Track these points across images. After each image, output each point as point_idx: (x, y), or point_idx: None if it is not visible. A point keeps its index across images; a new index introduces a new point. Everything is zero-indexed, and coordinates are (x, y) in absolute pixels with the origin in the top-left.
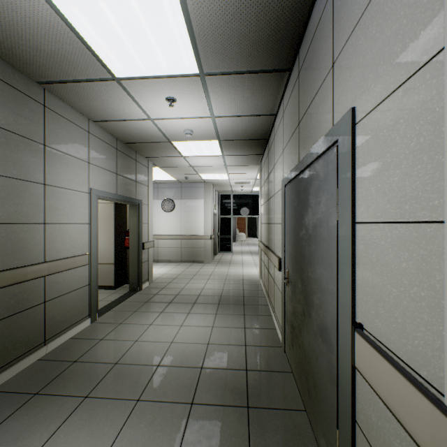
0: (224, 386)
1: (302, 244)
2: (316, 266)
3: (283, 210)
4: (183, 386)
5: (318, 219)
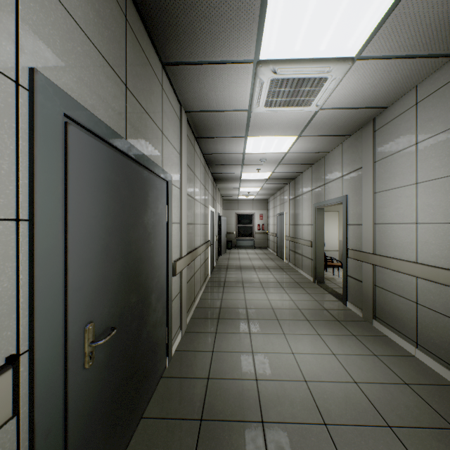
0: (228, 447)
1: (139, 246)
2: (155, 255)
3: (57, 180)
4: (285, 445)
5: (157, 220)
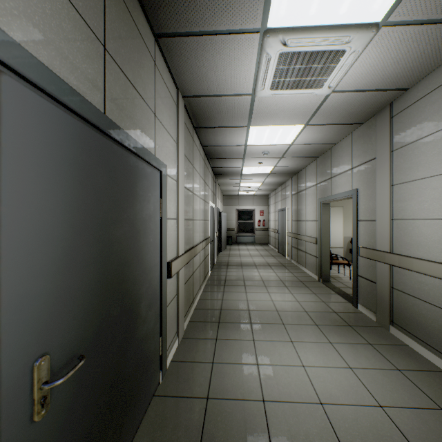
0: None
1: (123, 246)
2: (146, 256)
3: None
4: None
5: (149, 215)
